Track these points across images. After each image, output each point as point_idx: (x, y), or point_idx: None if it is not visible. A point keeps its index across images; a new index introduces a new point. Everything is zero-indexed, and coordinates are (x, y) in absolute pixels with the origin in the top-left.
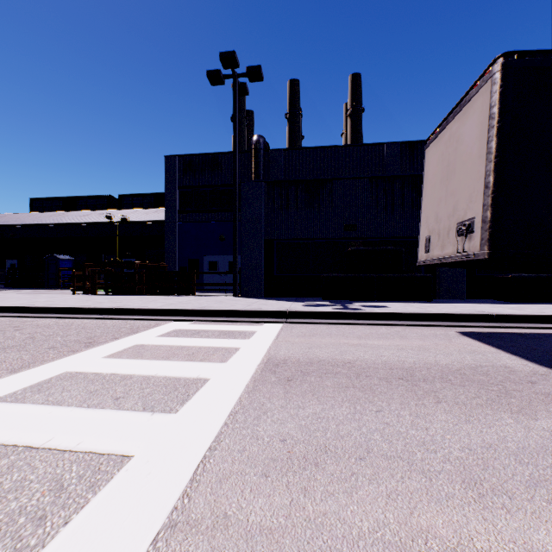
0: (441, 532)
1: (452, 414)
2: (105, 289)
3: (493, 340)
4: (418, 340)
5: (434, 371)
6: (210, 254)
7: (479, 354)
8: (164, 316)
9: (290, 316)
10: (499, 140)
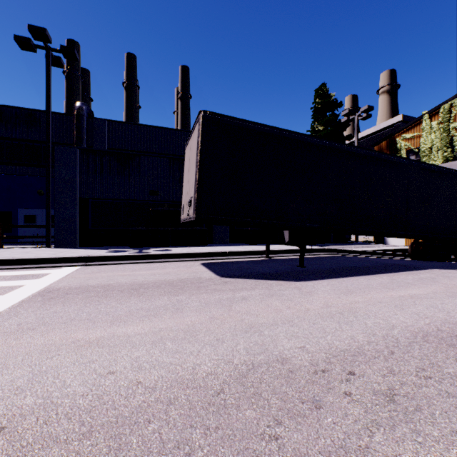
0: (78, 336)
1: (140, 300)
2: None
3: (214, 265)
4: (171, 269)
5: (157, 283)
6: (27, 208)
7: (195, 273)
8: None
9: (90, 261)
10: (200, 156)
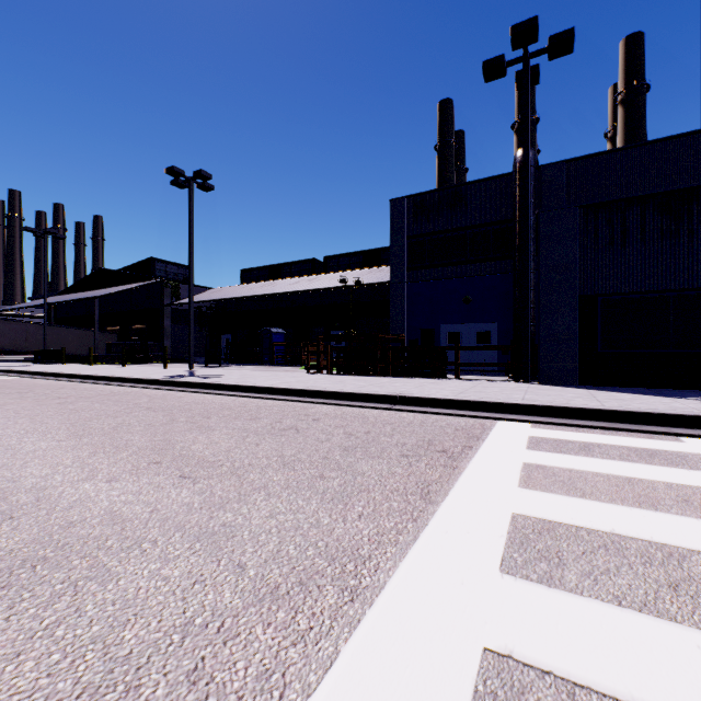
0: None
1: None
2: (337, 367)
3: None
4: None
5: None
6: (450, 323)
7: None
8: (471, 410)
9: None
10: None
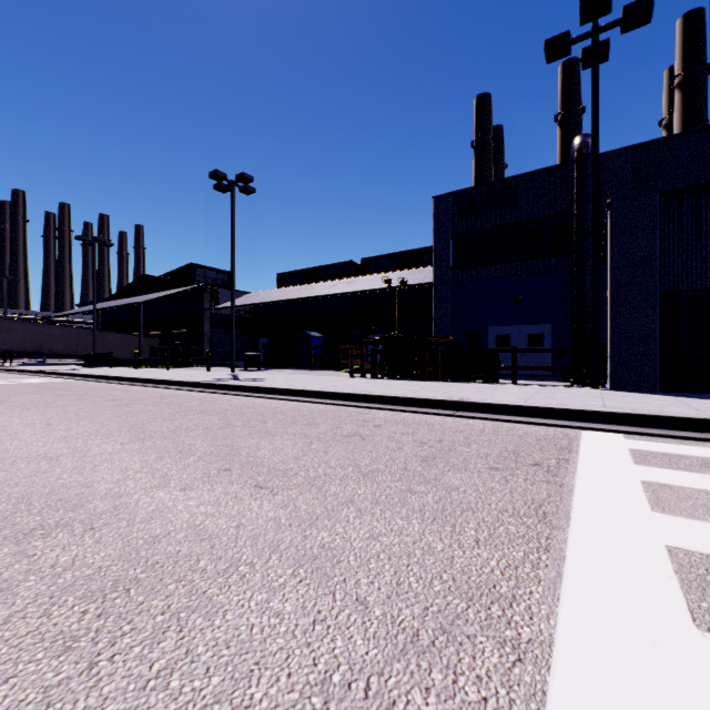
0: None
1: None
2: (381, 371)
3: None
4: None
5: None
6: (498, 324)
7: None
8: (546, 418)
9: None
10: None
